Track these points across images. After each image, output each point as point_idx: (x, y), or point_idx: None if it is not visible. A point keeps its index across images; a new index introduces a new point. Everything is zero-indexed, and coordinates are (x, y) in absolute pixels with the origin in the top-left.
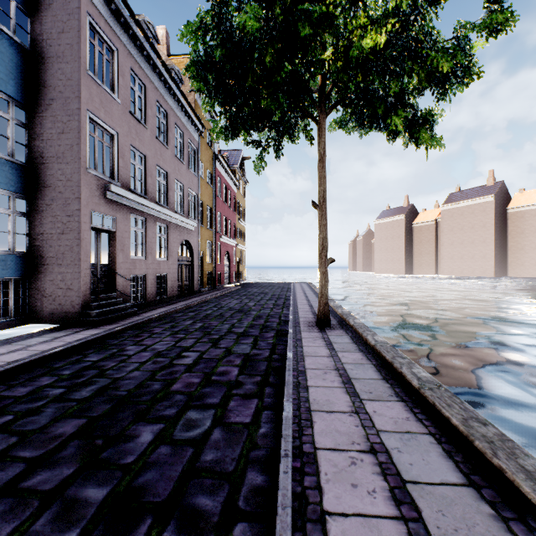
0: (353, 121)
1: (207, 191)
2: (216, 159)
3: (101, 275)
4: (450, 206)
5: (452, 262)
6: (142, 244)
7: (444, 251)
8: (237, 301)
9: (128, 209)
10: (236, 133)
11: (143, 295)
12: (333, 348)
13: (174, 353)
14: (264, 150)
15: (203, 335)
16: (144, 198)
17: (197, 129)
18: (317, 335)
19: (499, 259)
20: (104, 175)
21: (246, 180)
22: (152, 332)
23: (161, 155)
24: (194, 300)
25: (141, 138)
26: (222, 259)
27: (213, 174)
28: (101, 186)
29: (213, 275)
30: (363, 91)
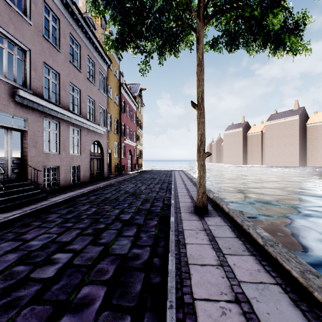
0: (222, 42)
1: (114, 108)
2: (121, 87)
3: (13, 167)
4: (271, 122)
5: (272, 157)
6: (56, 142)
7: (267, 150)
8: (133, 185)
9: (41, 113)
10: (125, 44)
11: (57, 182)
12: (219, 248)
13: (44, 254)
14: (148, 56)
15: (91, 224)
16: (58, 106)
17: (106, 62)
18: (198, 225)
19: (302, 155)
20: (15, 82)
21: (143, 104)
22: (44, 220)
23: (74, 75)
24: (101, 184)
25: (55, 59)
26: (126, 155)
27: (119, 97)
28: (10, 90)
29: (119, 165)
30: (237, 1)
